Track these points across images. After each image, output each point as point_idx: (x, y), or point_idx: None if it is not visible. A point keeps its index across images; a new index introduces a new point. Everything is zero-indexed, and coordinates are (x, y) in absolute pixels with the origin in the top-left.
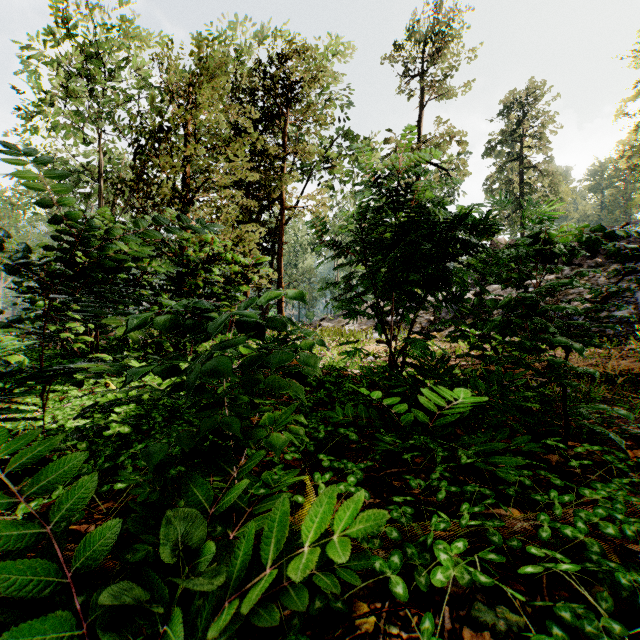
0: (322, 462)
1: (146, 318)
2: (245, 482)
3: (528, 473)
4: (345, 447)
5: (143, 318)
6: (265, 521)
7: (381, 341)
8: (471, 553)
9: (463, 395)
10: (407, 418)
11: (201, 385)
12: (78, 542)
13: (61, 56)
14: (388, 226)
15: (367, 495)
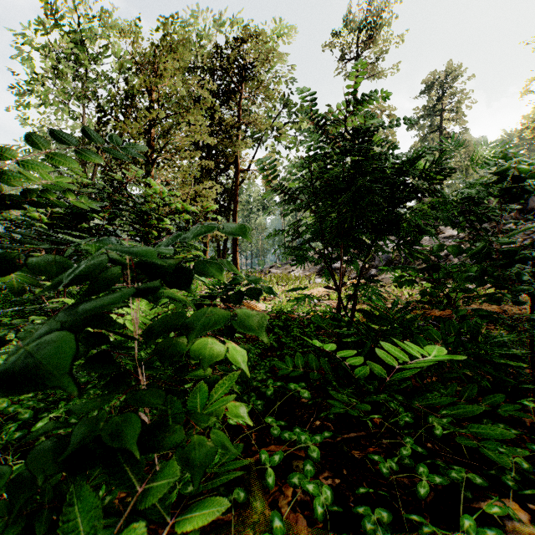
0: (270, 429)
1: (9, 260)
2: (141, 531)
3: (522, 452)
4: (295, 402)
5: (3, 259)
6: None
7: (330, 287)
8: None
9: (435, 353)
10: (362, 371)
11: (105, 352)
12: None
13: (48, 42)
14: (336, 174)
15: (329, 493)
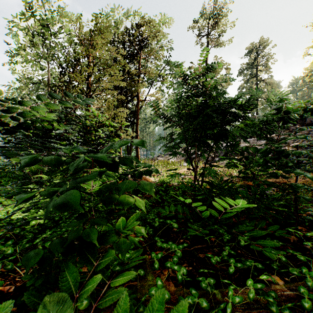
0: (157, 243)
1: (35, 158)
2: (99, 277)
3: (283, 252)
4: (170, 230)
5: (33, 158)
6: (117, 295)
7: (189, 169)
8: (254, 312)
9: (241, 203)
10: (205, 213)
11: None
12: (0, 300)
13: (28, 25)
14: (193, 106)
15: (185, 271)
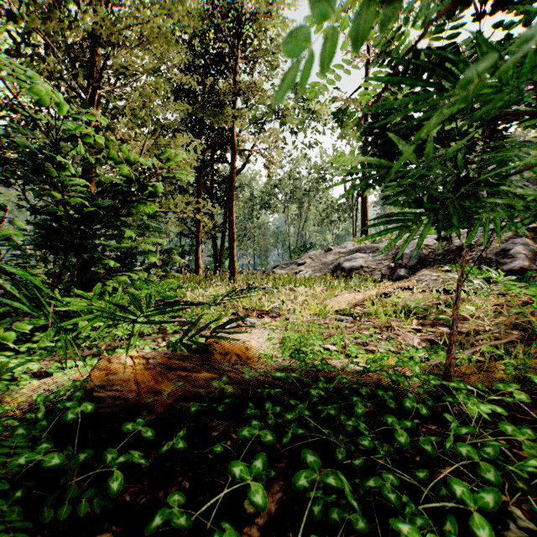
0: None
1: None
2: None
3: None
4: None
5: None
6: None
7: None
8: None
9: None
10: None
11: None
12: None
13: None
14: None
15: None
